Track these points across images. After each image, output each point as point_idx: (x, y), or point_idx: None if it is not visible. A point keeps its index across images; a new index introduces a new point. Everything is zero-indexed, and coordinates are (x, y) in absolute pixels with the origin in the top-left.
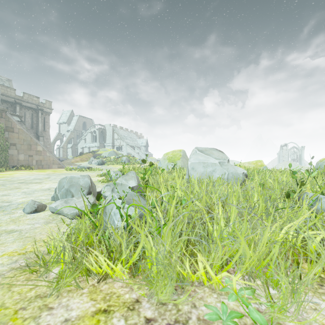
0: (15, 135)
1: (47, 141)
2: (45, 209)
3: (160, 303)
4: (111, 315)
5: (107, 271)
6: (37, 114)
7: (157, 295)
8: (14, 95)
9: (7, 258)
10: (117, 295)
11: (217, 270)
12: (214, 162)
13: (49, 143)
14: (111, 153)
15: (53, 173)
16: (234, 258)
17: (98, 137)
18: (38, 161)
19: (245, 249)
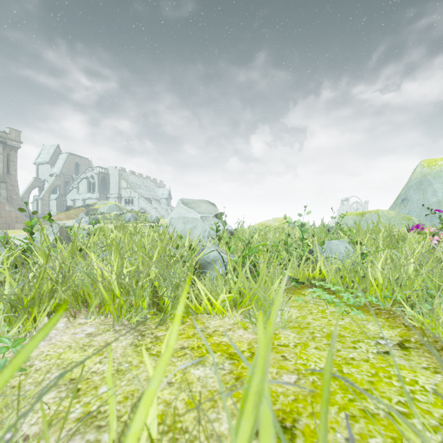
0: None
1: (13, 190)
2: None
3: None
4: None
5: None
6: None
7: None
8: None
9: None
10: None
11: None
12: (195, 216)
13: (16, 193)
14: (113, 207)
15: None
16: (5, 293)
17: (97, 185)
18: None
19: (12, 284)
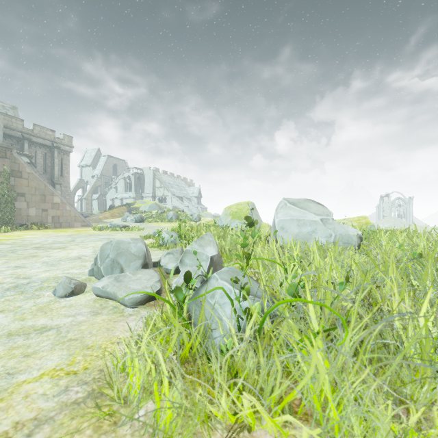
0: (24, 182)
1: (66, 191)
2: (85, 291)
3: None
4: None
5: (247, 420)
6: (52, 153)
7: None
8: (21, 127)
9: (50, 382)
10: None
11: None
12: (313, 219)
13: (68, 193)
14: (153, 206)
15: (77, 234)
16: None
17: (133, 185)
18: (55, 218)
19: None
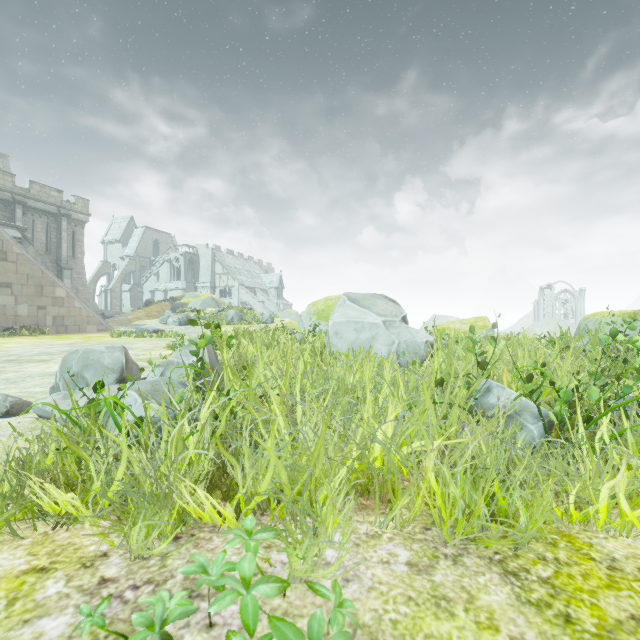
0: (11, 267)
1: (79, 279)
2: (30, 411)
3: (138, 557)
4: (50, 574)
5: (69, 509)
6: (58, 223)
7: (130, 544)
8: (11, 186)
9: None
10: (77, 547)
11: (241, 504)
12: (374, 321)
13: (83, 283)
14: (208, 301)
15: (83, 342)
16: (264, 483)
17: (183, 271)
18: (57, 318)
19: (278, 468)
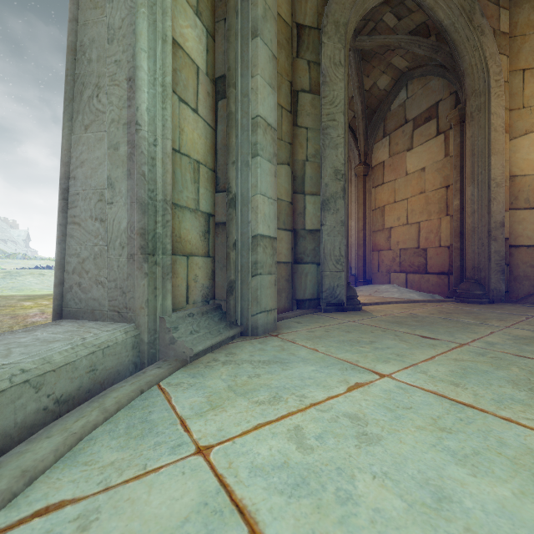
0: None
1: None
2: None
3: None
4: None
5: None
6: None
7: None
8: None
9: None
10: None
11: None
12: None
13: None
14: None
15: None
16: None
17: None
18: None
19: None
